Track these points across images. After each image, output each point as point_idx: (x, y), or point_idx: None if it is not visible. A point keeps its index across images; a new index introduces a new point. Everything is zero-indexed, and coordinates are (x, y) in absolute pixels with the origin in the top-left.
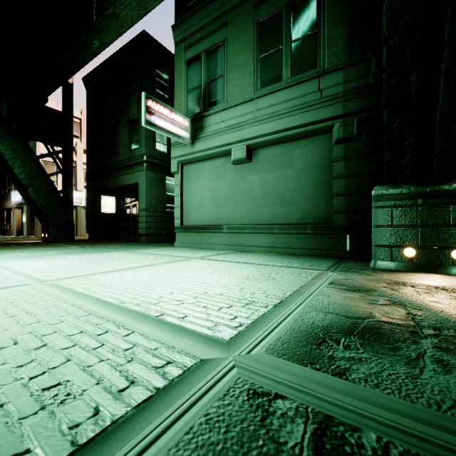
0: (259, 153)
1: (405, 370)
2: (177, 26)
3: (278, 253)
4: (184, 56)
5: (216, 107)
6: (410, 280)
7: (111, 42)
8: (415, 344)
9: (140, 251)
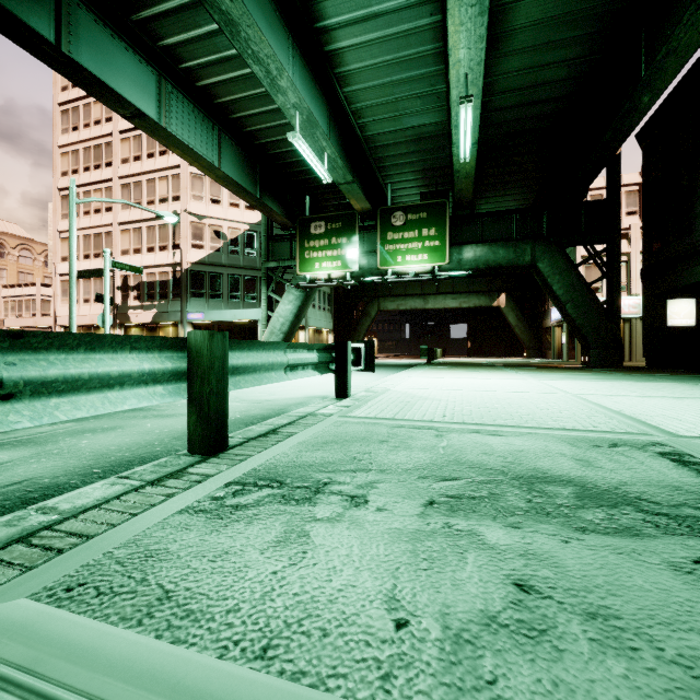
0: None
1: None
2: None
3: None
4: None
5: None
6: None
7: (668, 83)
8: None
9: None
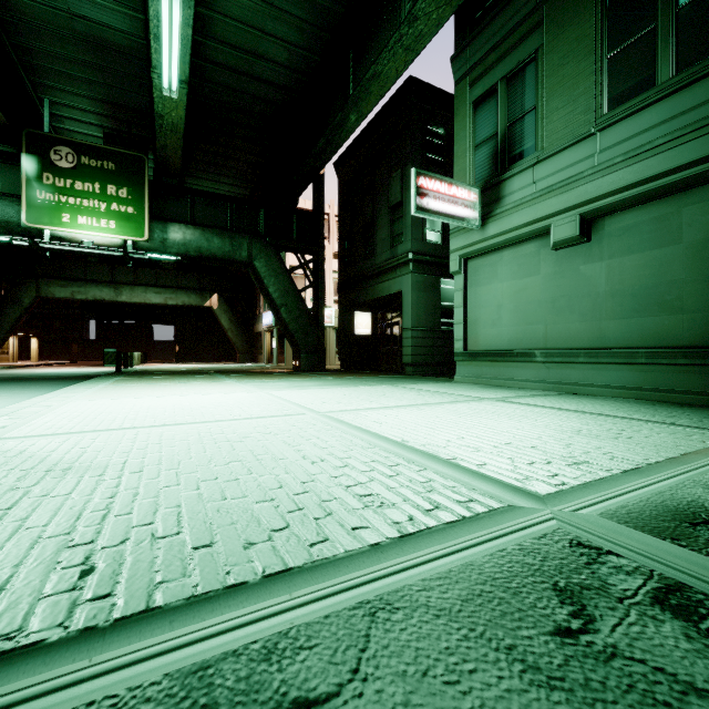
0: (606, 224)
1: None
2: (458, 56)
3: (646, 400)
4: (469, 96)
5: (522, 161)
6: None
7: (370, 110)
8: None
9: (407, 387)
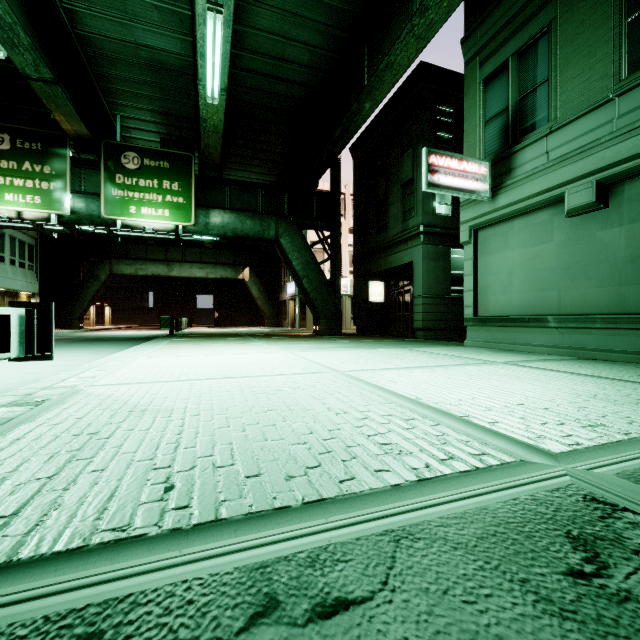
0: (626, 189)
1: None
2: (468, 37)
3: None
4: (479, 75)
5: (534, 133)
6: None
7: (383, 97)
8: None
9: (419, 350)
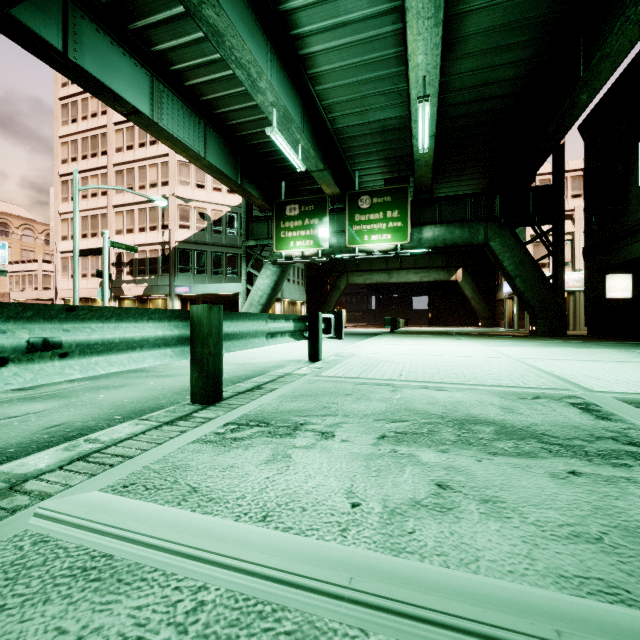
0: None
1: None
2: None
3: None
4: None
5: None
6: None
7: (604, 83)
8: None
9: (636, 351)
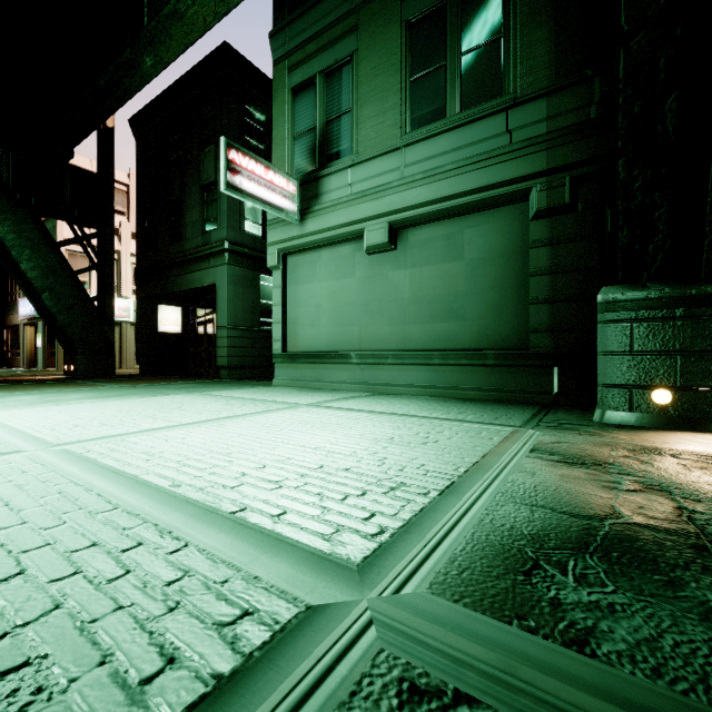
0: (409, 235)
1: (703, 633)
2: (277, 33)
3: (440, 396)
4: (288, 81)
5: (339, 161)
6: (666, 444)
7: (172, 59)
8: (708, 573)
9: (217, 394)
